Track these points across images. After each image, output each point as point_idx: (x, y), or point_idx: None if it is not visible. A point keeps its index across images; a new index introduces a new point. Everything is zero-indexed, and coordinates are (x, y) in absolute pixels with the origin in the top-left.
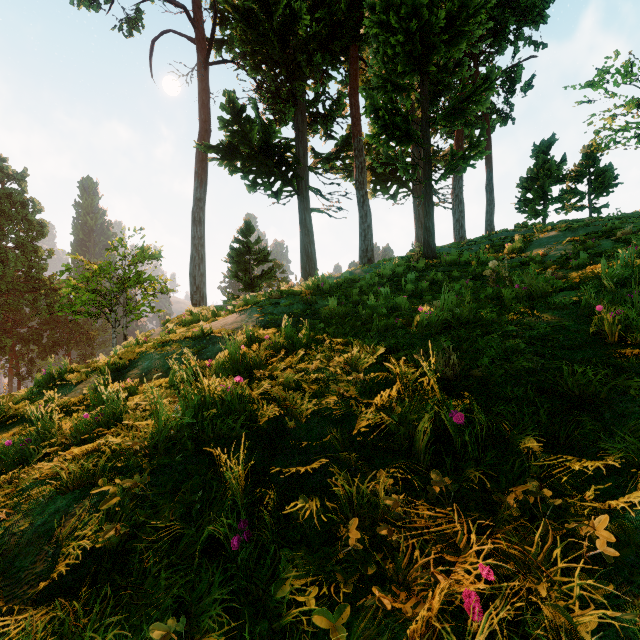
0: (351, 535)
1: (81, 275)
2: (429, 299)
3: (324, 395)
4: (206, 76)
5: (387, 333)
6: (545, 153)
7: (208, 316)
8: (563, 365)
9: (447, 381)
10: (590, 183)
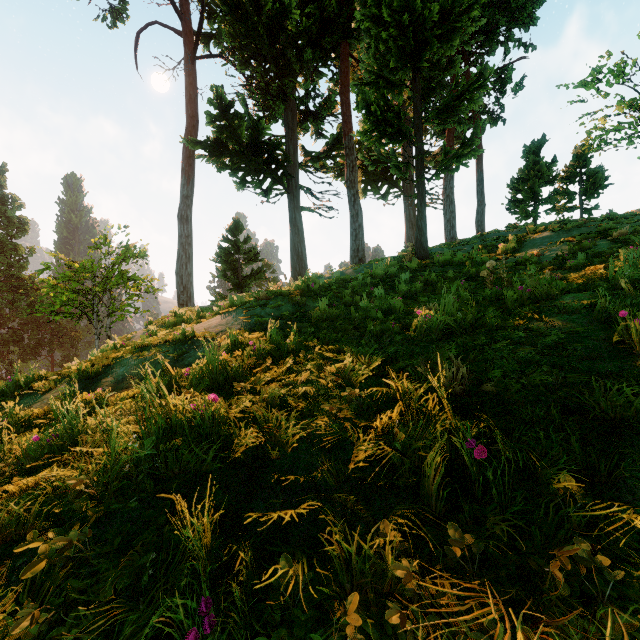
0: (349, 622)
1: (62, 274)
2: (424, 300)
3: (314, 414)
4: (193, 70)
5: (383, 339)
6: (535, 154)
7: (193, 318)
8: (592, 381)
9: (454, 397)
10: (581, 184)
